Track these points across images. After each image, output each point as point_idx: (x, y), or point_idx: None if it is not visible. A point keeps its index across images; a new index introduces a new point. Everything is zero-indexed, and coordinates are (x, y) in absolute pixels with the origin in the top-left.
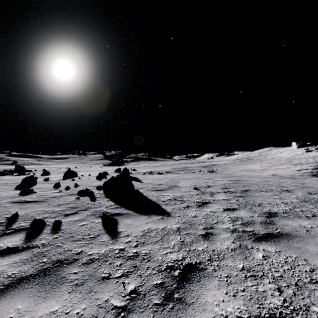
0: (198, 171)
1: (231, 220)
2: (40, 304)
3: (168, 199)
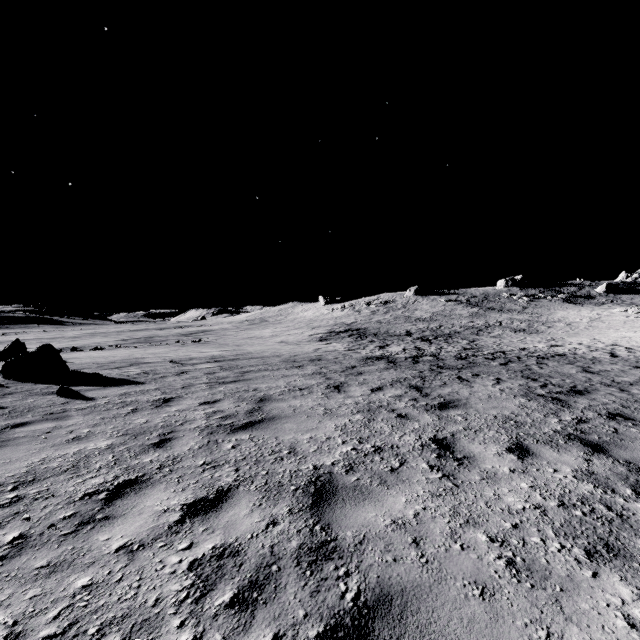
0: (176, 341)
1: (209, 378)
2: (66, 421)
3: (135, 374)
